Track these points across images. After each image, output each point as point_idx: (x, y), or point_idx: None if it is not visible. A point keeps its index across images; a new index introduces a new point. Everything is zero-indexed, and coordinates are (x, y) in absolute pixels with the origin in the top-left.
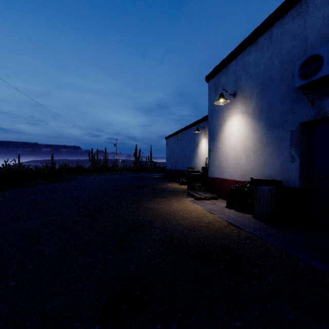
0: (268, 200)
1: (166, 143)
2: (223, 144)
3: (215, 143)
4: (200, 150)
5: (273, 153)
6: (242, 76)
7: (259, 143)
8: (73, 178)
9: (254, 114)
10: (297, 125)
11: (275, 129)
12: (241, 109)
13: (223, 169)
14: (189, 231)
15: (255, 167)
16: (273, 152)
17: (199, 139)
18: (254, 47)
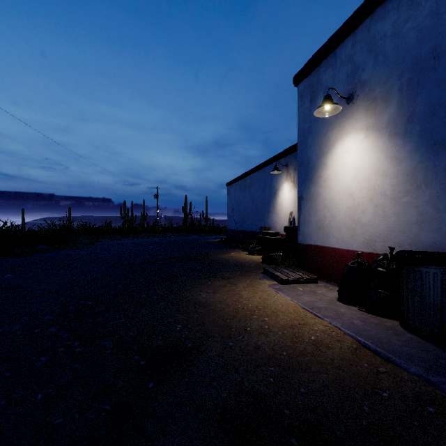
0: (442, 296)
1: (228, 191)
2: (327, 188)
3: (311, 186)
4: (280, 200)
5: (441, 201)
6: (366, 63)
7: (406, 181)
8: (92, 242)
9: (393, 129)
10: None
11: None
12: (364, 122)
13: (326, 231)
14: (281, 368)
15: (396, 227)
16: (441, 199)
17: (279, 183)
18: (394, 2)
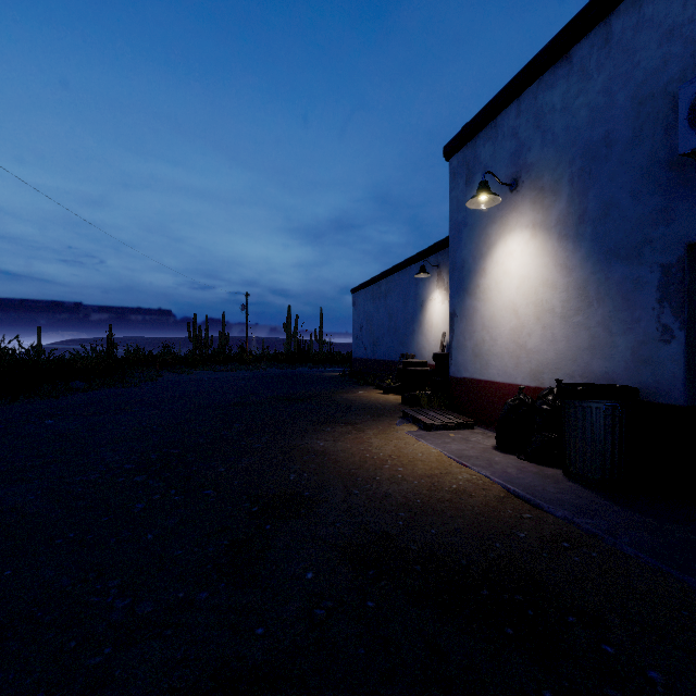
0: (604, 435)
1: (354, 301)
2: (487, 301)
3: (467, 298)
4: (428, 316)
5: (614, 322)
6: (533, 141)
7: (577, 296)
8: (151, 377)
9: (563, 229)
10: (680, 250)
11: (619, 262)
12: (530, 217)
13: (485, 360)
14: (413, 514)
15: (567, 354)
16: (614, 319)
17: (427, 291)
18: (564, 69)
